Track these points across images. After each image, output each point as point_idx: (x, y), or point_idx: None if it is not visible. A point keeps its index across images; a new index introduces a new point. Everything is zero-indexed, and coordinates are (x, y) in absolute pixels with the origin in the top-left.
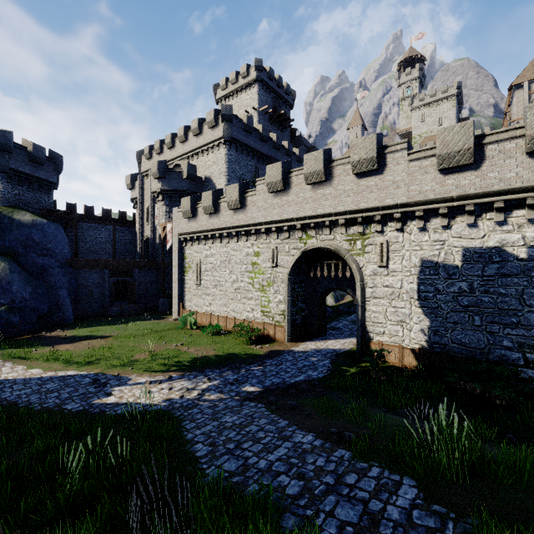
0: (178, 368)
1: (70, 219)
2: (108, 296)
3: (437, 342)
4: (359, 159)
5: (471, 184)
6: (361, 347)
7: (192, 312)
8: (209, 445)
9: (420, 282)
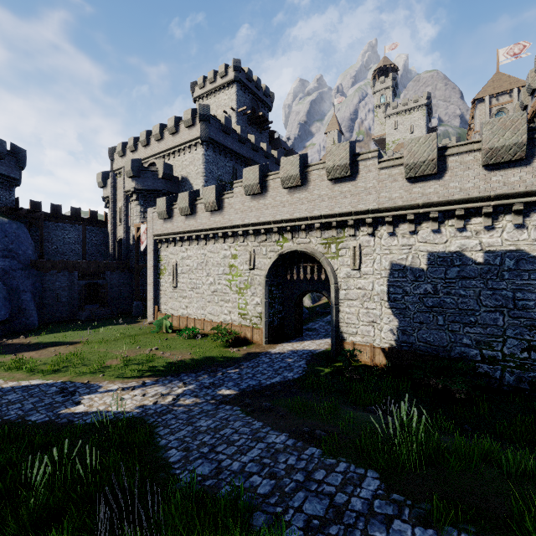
0: (152, 373)
1: (35, 218)
2: (77, 300)
3: (405, 341)
4: (333, 166)
5: (435, 193)
6: (335, 347)
7: (167, 315)
8: (182, 450)
9: (390, 284)
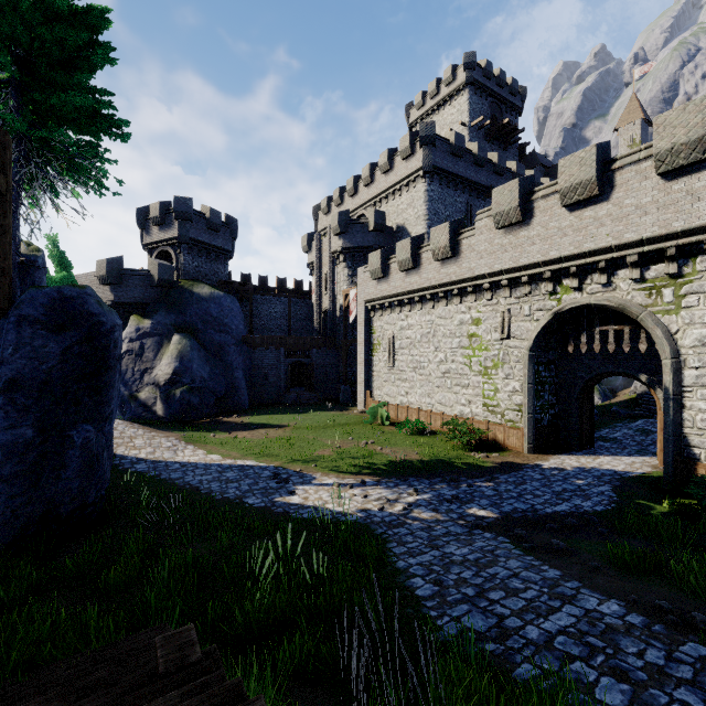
0: (371, 471)
1: (245, 292)
2: (283, 380)
3: None
4: (671, 146)
5: None
6: (674, 471)
7: (383, 403)
8: (432, 582)
9: None
